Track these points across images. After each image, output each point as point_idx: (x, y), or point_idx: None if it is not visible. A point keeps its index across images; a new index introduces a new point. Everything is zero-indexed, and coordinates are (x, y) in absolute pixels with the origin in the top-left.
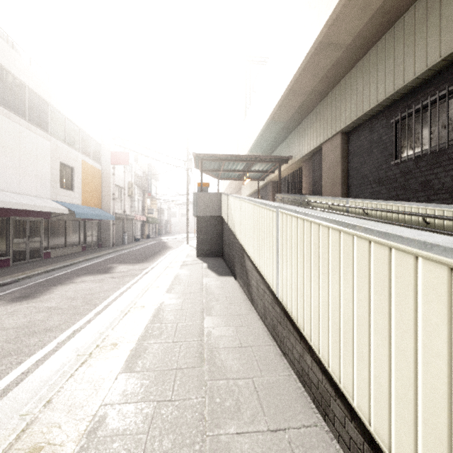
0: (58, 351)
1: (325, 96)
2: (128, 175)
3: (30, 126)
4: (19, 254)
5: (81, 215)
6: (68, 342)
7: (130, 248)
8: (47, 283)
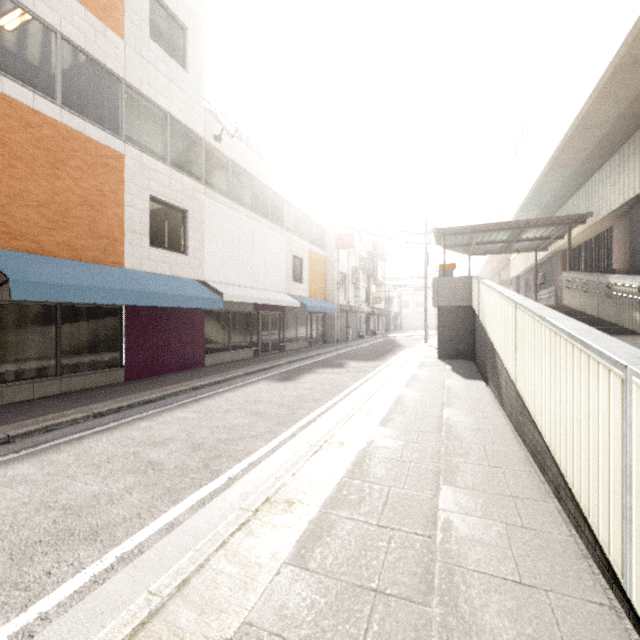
0: (328, 412)
1: None
2: (352, 259)
3: (271, 225)
4: (264, 346)
5: (311, 308)
6: (332, 408)
7: (356, 346)
8: (295, 371)
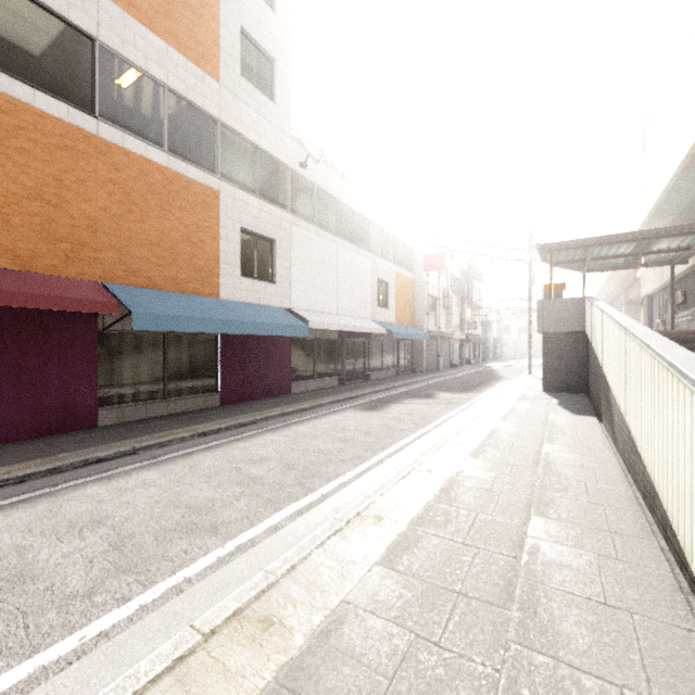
0: (416, 442)
1: None
2: (443, 281)
3: (356, 249)
4: (349, 374)
5: (397, 335)
6: (420, 439)
7: (447, 376)
8: (381, 401)
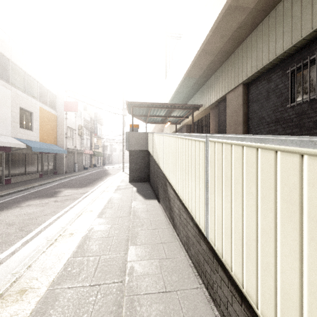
0: None
1: (229, 56)
2: (78, 120)
3: None
4: None
5: (37, 149)
6: None
7: (79, 175)
8: None
